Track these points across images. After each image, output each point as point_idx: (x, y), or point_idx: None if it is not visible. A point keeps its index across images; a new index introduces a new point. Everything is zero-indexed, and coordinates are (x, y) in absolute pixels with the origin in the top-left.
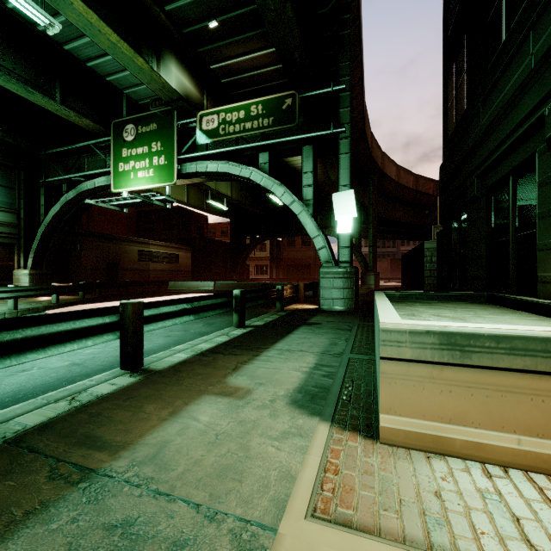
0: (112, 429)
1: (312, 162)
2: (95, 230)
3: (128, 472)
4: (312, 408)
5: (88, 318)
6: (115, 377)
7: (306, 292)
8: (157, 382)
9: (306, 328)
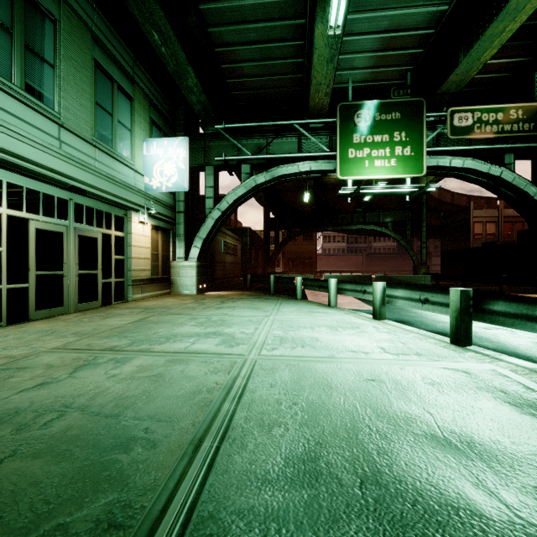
0: None
1: None
2: None
3: None
4: None
5: None
6: None
7: None
8: None
9: None
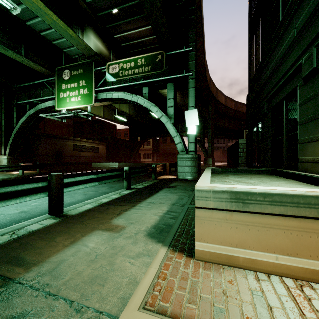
0: (32, 252)
1: (173, 92)
2: (48, 132)
3: (34, 280)
4: (159, 238)
5: (27, 184)
6: (44, 220)
7: (172, 169)
8: (69, 223)
9: (167, 189)
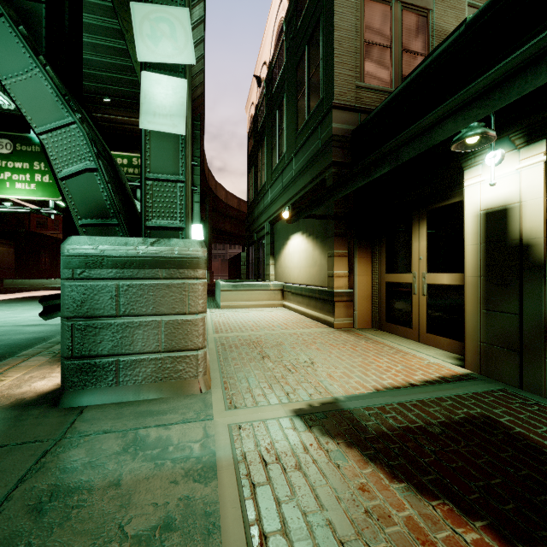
0: None
1: None
2: None
3: None
4: None
5: None
6: None
7: None
8: None
9: None
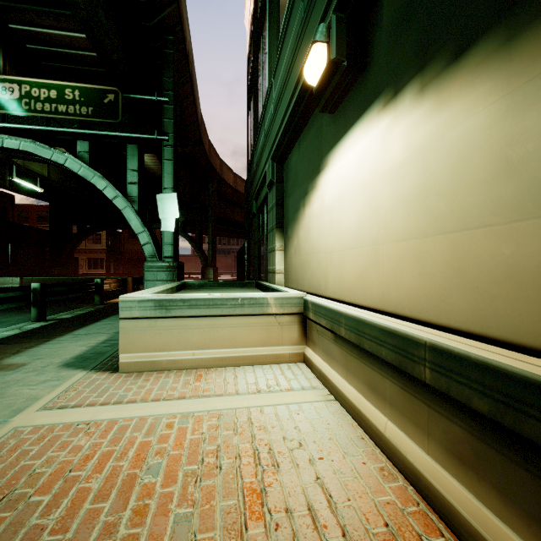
0: None
1: (138, 161)
2: None
3: None
4: (80, 365)
5: None
6: None
7: None
8: None
9: (118, 316)
